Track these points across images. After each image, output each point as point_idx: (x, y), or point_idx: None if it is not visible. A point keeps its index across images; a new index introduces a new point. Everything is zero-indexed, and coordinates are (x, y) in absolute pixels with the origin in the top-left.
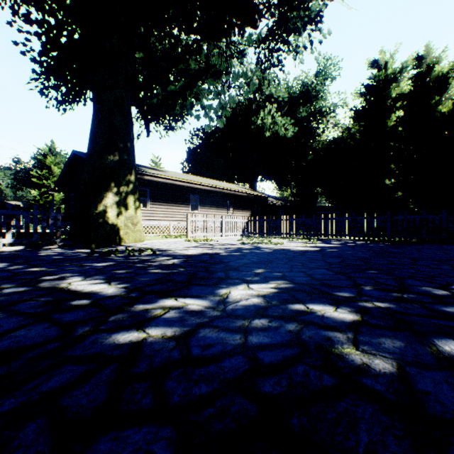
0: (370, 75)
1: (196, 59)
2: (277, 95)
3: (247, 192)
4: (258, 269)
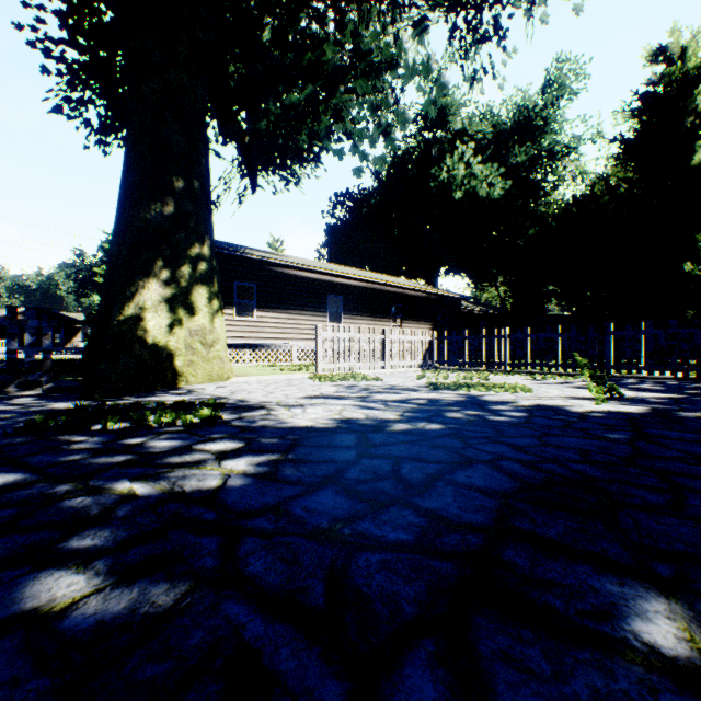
0: (650, 77)
1: (336, 40)
2: (473, 130)
3: (427, 290)
4: (627, 587)
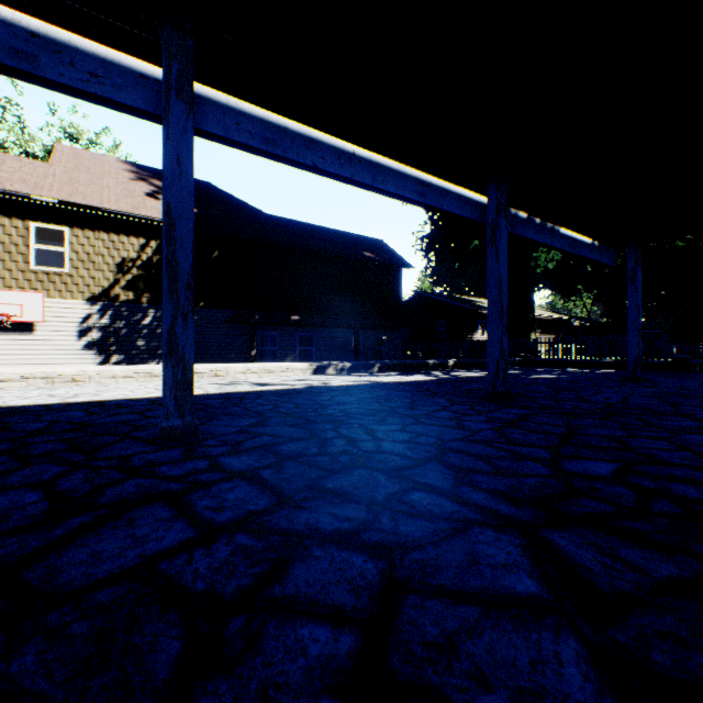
0: None
1: None
2: None
3: (556, 317)
4: None
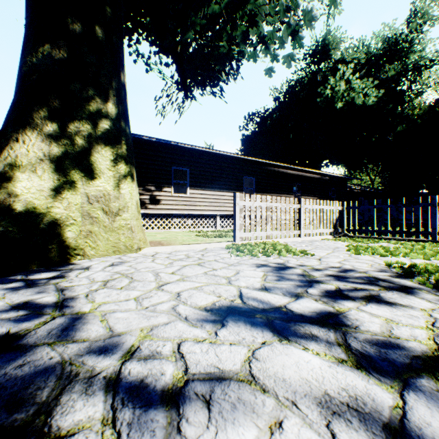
0: None
1: None
2: (349, 58)
3: (321, 172)
4: None
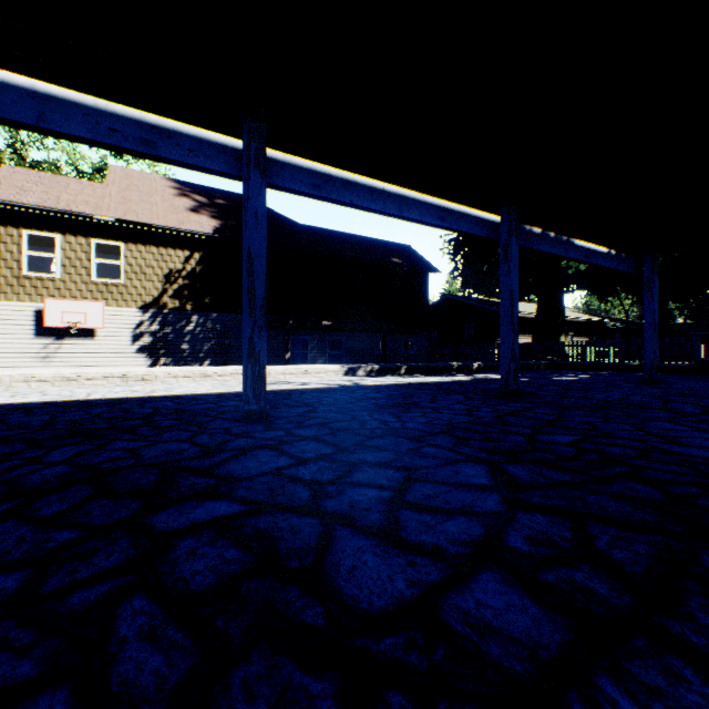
0: None
1: None
2: None
3: (589, 319)
4: None
